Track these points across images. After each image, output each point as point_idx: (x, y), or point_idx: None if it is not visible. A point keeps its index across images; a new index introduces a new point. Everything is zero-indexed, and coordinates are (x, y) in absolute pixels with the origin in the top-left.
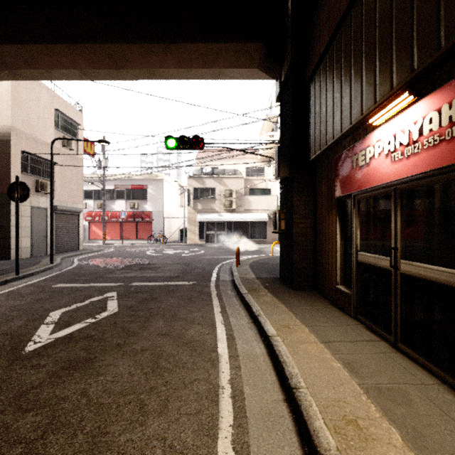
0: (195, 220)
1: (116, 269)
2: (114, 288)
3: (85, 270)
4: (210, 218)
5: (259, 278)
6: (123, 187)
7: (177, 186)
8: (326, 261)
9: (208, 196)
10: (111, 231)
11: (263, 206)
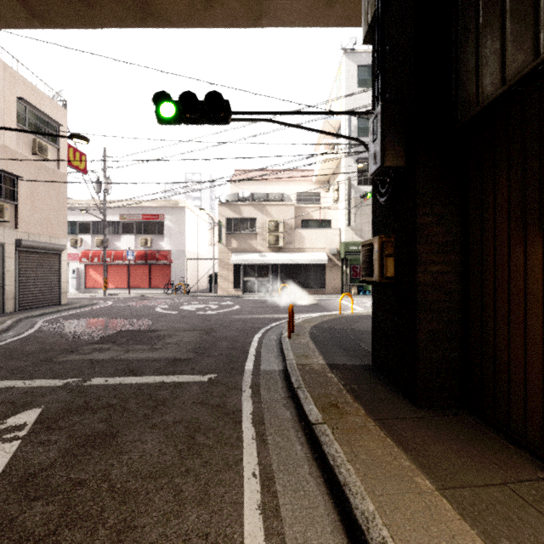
0: (228, 262)
1: (89, 342)
2: (47, 394)
3: (35, 344)
4: (248, 259)
5: (335, 366)
6: (131, 217)
7: (206, 218)
8: (515, 354)
9: (246, 230)
10: (116, 277)
11: (320, 243)
